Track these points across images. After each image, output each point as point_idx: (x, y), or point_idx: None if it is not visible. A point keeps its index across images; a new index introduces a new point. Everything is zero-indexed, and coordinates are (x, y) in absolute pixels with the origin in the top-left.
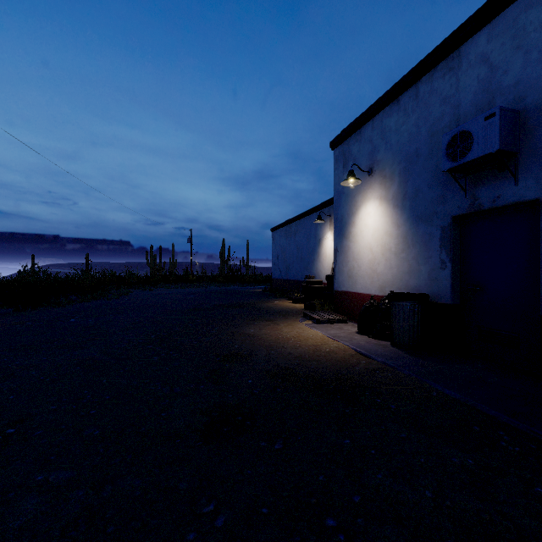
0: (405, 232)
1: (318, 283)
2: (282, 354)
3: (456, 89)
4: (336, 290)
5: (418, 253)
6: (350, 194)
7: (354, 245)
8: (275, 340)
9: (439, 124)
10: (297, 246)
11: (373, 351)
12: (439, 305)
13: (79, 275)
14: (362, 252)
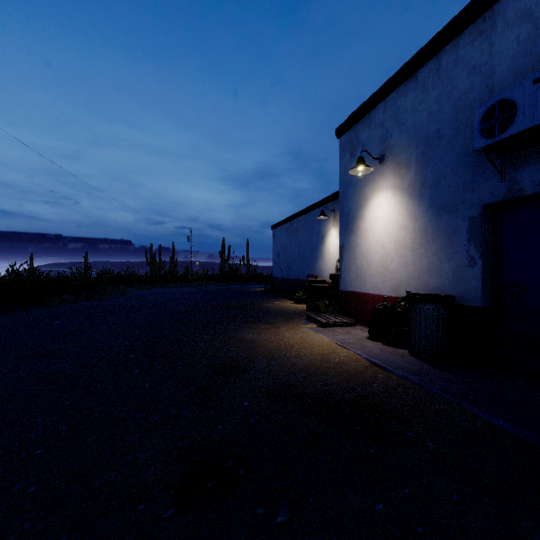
0: (423, 225)
1: (322, 282)
2: (284, 365)
3: (488, 55)
4: (342, 290)
5: (440, 249)
6: (358, 185)
7: (363, 240)
8: (276, 348)
9: (467, 99)
10: (299, 243)
11: (391, 361)
12: (466, 308)
13: (73, 274)
14: (371, 249)
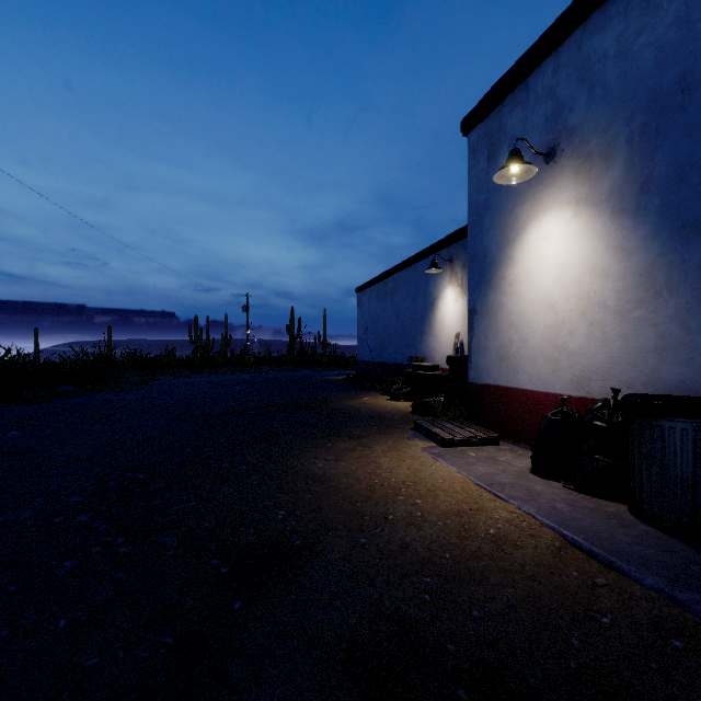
0: (645, 263)
1: (433, 368)
2: (386, 549)
3: None
4: (473, 383)
5: (689, 307)
6: (502, 206)
7: (512, 299)
8: (367, 495)
9: None
10: (396, 311)
11: (608, 539)
12: None
13: (78, 356)
14: (529, 313)
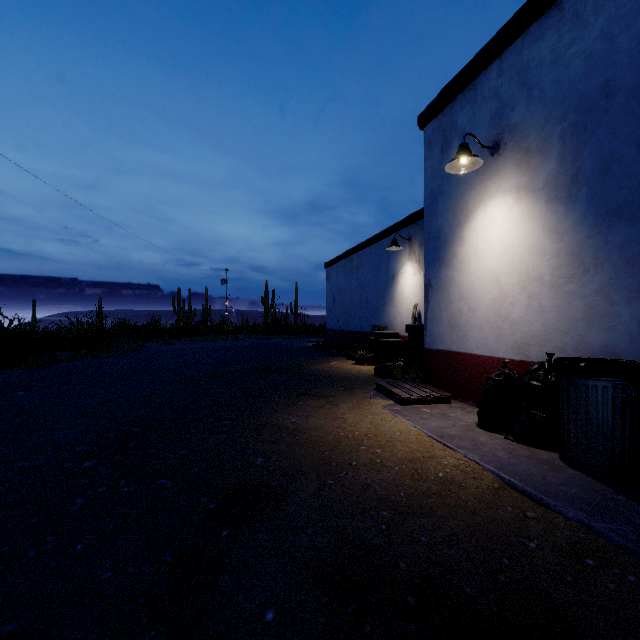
0: (575, 244)
1: (393, 336)
2: (349, 489)
3: None
4: (428, 349)
5: (611, 282)
6: (454, 192)
7: (462, 275)
8: (334, 445)
9: None
10: (361, 284)
11: (539, 481)
12: None
13: (73, 325)
14: (477, 286)
